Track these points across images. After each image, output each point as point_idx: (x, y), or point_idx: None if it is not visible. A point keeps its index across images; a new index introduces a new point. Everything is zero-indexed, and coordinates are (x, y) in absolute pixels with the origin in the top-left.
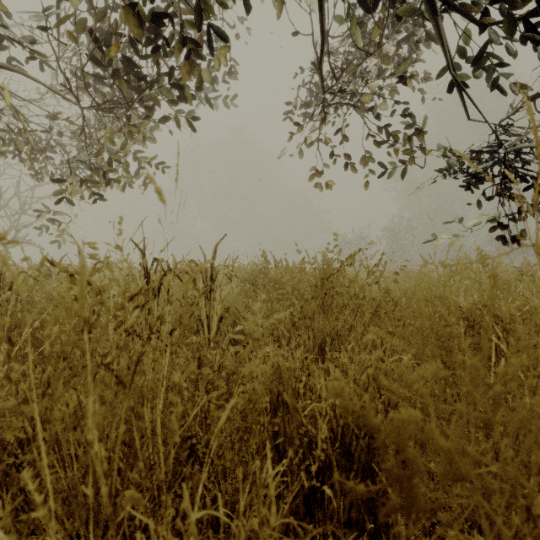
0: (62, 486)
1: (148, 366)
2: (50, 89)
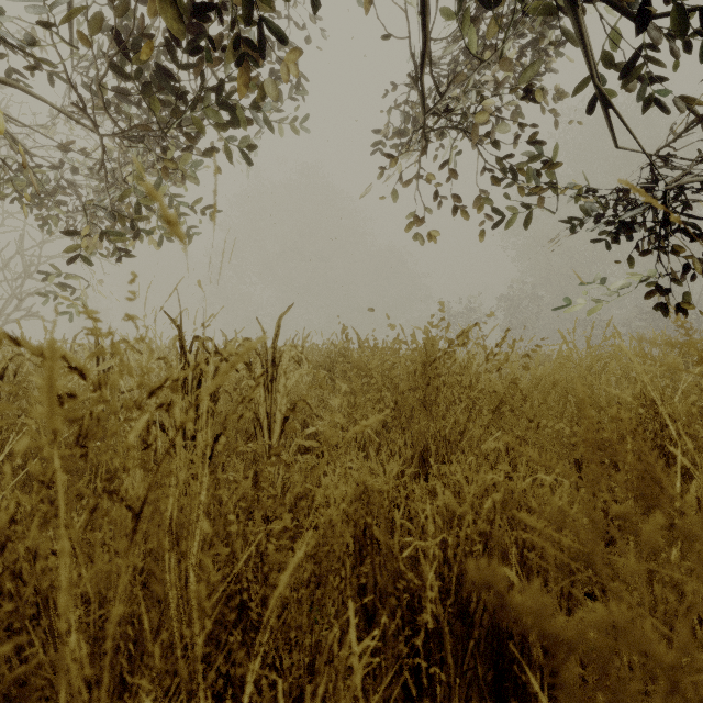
0: (45, 673)
1: (165, 502)
2: (58, 109)
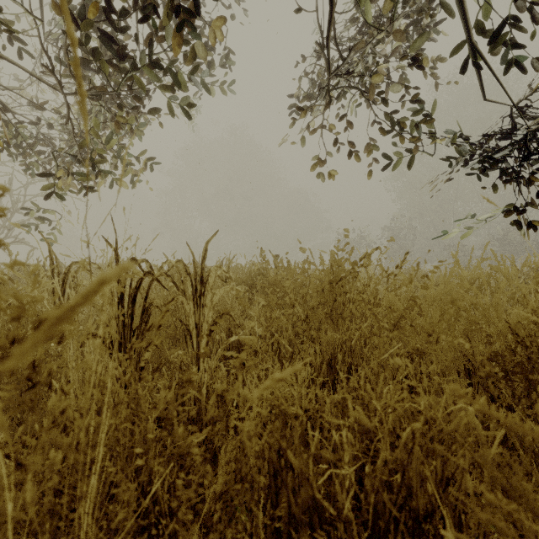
0: None
1: None
2: (27, 71)
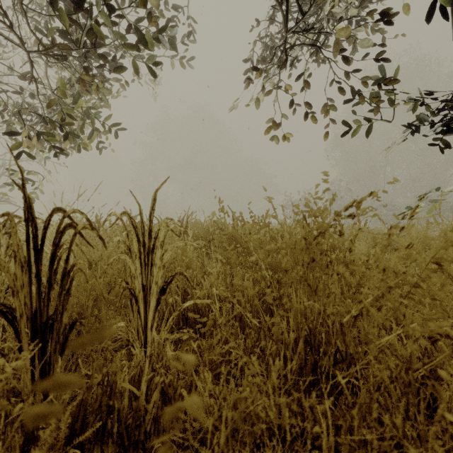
0: None
1: None
2: None
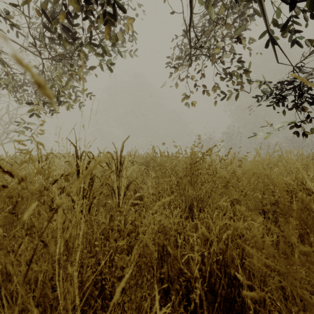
0: None
1: (51, 248)
2: (22, 46)
